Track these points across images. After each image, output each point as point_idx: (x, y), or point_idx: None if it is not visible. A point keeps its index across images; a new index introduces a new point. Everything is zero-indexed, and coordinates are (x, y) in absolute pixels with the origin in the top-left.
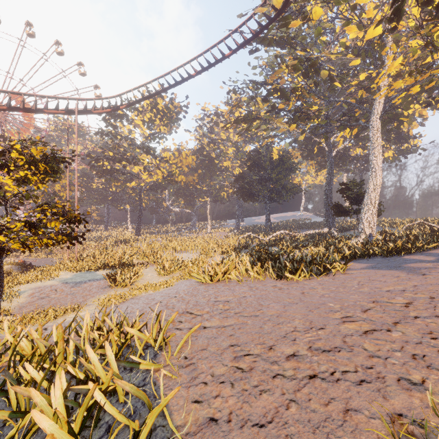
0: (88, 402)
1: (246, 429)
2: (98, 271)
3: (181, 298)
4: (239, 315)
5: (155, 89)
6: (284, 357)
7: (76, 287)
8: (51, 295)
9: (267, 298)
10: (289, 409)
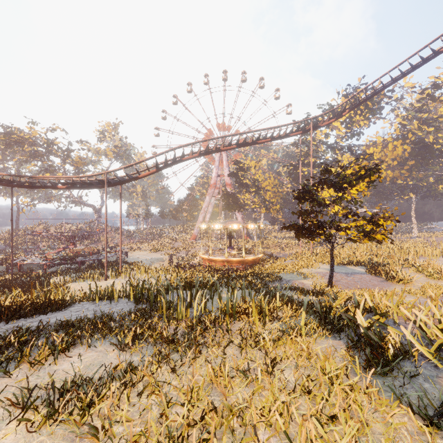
0: None
1: None
2: (347, 266)
3: None
4: None
5: (382, 84)
6: None
7: (350, 276)
8: (341, 280)
9: None
10: None
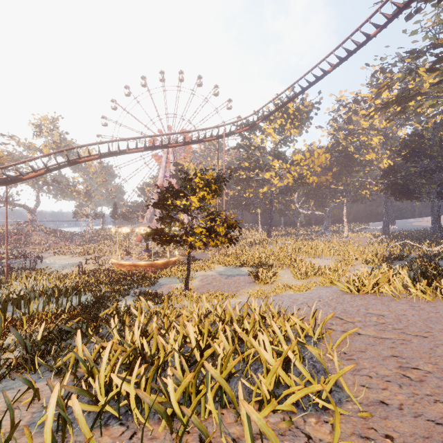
0: (285, 355)
1: (420, 420)
2: (242, 267)
3: (326, 303)
4: (400, 331)
5: (288, 97)
6: None
7: (228, 278)
8: (214, 283)
9: (438, 321)
10: None
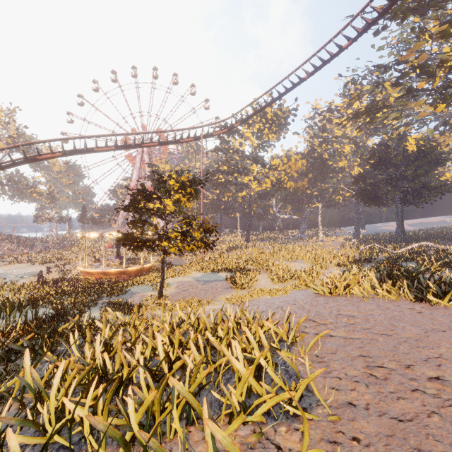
0: (257, 362)
1: (384, 418)
2: (219, 273)
3: (301, 306)
4: (367, 331)
5: (266, 102)
6: (425, 378)
7: (206, 284)
8: (190, 289)
9: (401, 319)
10: (430, 418)
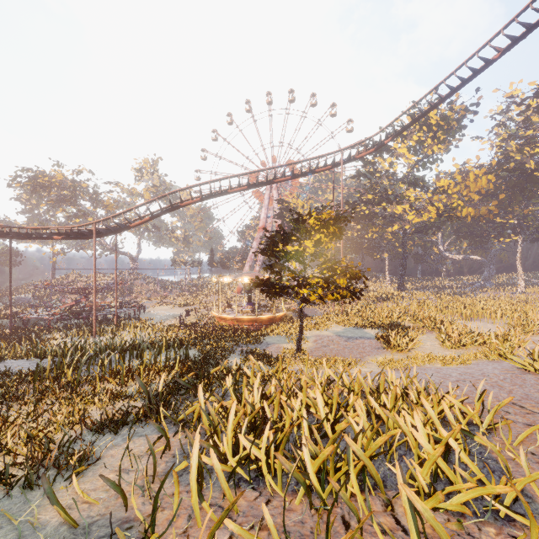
0: (445, 442)
1: None
2: (365, 329)
3: (495, 384)
4: None
5: (430, 104)
6: None
7: (349, 341)
8: (331, 345)
9: None
10: None
